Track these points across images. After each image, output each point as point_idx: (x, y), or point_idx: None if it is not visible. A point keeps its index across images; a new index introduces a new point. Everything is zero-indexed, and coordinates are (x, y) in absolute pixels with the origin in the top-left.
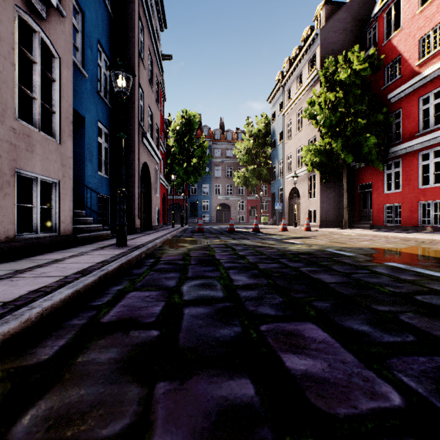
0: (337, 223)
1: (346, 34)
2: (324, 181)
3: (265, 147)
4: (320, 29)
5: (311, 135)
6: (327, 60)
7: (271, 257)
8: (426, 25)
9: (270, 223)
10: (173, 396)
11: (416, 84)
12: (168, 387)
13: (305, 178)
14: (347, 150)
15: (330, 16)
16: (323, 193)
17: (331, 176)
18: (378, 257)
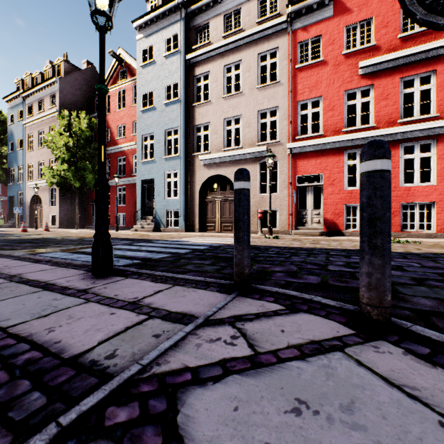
0: (74, 225)
1: (81, 92)
2: (62, 194)
3: (0, 144)
4: (60, 79)
5: (53, 156)
6: (63, 112)
7: (16, 240)
8: (120, 121)
9: (7, 226)
10: (3, 247)
11: (116, 150)
12: (1, 247)
13: (47, 189)
14: (77, 178)
15: (69, 72)
16: (62, 203)
17: (67, 192)
18: (66, 237)
